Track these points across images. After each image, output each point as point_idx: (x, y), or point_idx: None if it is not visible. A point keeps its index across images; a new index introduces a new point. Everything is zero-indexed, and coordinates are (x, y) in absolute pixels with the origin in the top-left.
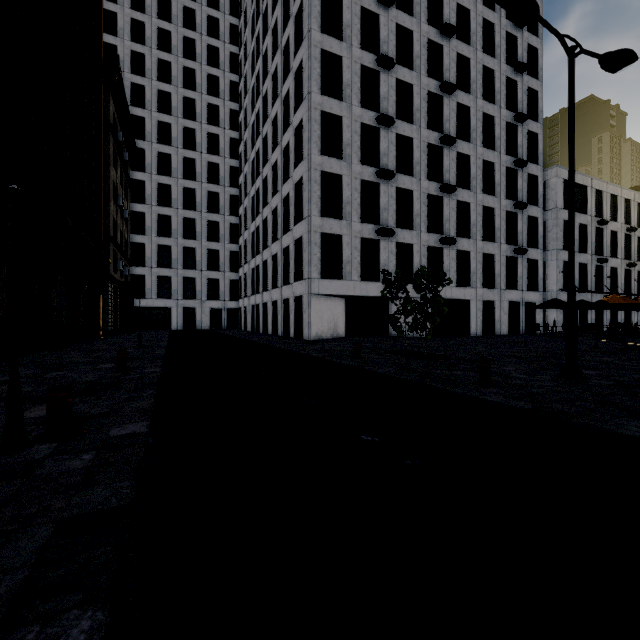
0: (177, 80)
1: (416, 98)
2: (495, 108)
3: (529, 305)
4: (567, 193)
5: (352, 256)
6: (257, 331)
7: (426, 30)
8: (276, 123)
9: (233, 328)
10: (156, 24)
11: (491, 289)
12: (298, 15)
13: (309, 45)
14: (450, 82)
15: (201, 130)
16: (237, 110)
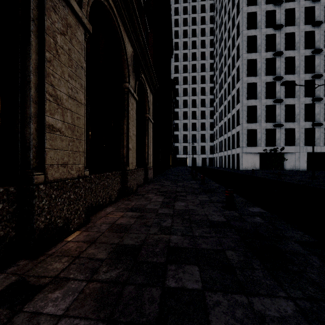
0: (189, 70)
1: (297, 62)
2: None
3: None
4: None
5: (261, 137)
6: (221, 167)
7: (303, 28)
8: (229, 84)
9: (211, 166)
10: (182, 52)
11: None
12: (238, 46)
13: (242, 60)
14: (317, 49)
15: (198, 87)
16: (212, 74)
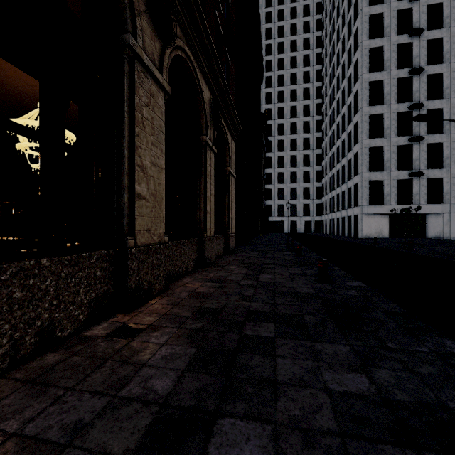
0: (287, 99)
1: (445, 80)
2: None
3: None
4: None
5: (390, 191)
6: (333, 234)
7: None
8: (344, 117)
9: (318, 232)
10: (276, 74)
11: None
12: (356, 63)
13: (361, 82)
14: None
15: (299, 121)
16: (320, 103)
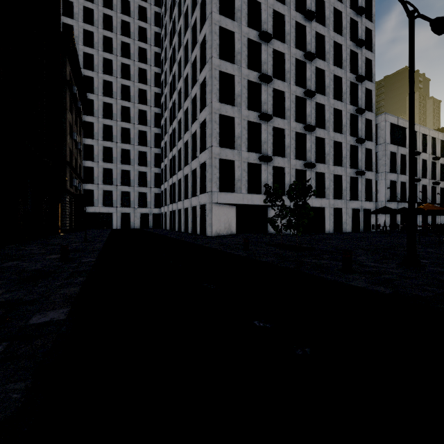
0: (117, 51)
1: (287, 63)
2: (342, 71)
3: (366, 211)
4: (392, 132)
5: (241, 176)
6: (174, 230)
7: (294, 15)
8: (187, 81)
9: (157, 227)
10: (101, 11)
11: (340, 200)
12: (203, 2)
13: (210, 23)
14: (311, 52)
15: (134, 87)
16: (160, 73)
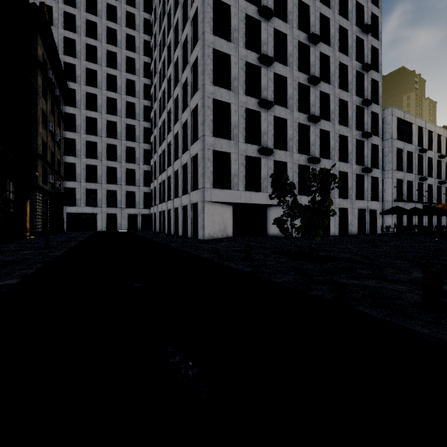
0: (102, 37)
1: (289, 45)
2: (348, 59)
3: (372, 212)
4: (398, 128)
5: (239, 170)
6: (163, 232)
7: None
8: (177, 66)
9: (146, 229)
10: None
11: (345, 199)
12: None
13: None
14: (316, 33)
15: (121, 76)
16: (149, 63)
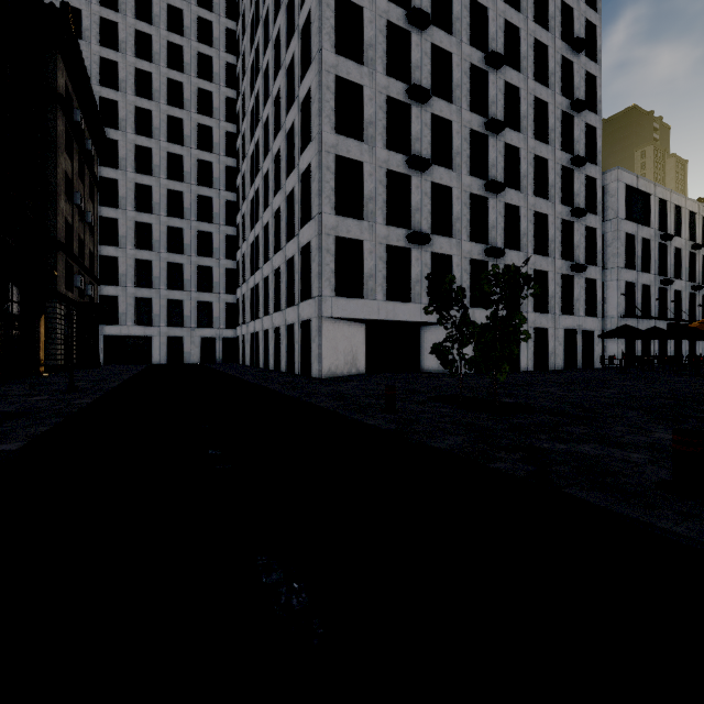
0: (159, 57)
1: (456, 71)
2: (549, 93)
3: (586, 334)
4: (628, 201)
5: (376, 268)
6: (257, 365)
7: None
8: (279, 103)
9: (230, 361)
10: None
11: (544, 314)
12: None
13: None
14: (498, 52)
15: (190, 120)
16: (235, 98)
